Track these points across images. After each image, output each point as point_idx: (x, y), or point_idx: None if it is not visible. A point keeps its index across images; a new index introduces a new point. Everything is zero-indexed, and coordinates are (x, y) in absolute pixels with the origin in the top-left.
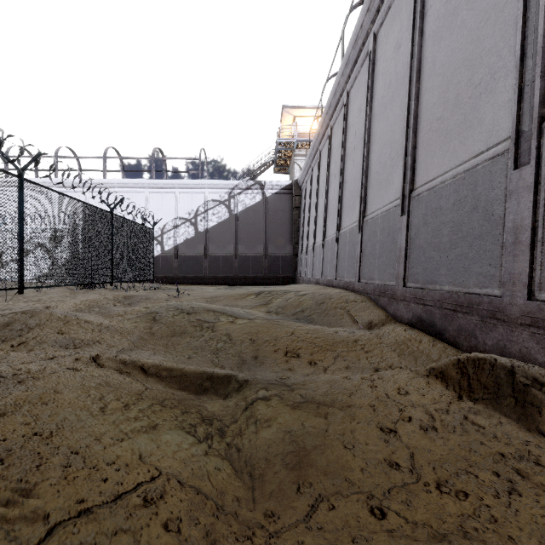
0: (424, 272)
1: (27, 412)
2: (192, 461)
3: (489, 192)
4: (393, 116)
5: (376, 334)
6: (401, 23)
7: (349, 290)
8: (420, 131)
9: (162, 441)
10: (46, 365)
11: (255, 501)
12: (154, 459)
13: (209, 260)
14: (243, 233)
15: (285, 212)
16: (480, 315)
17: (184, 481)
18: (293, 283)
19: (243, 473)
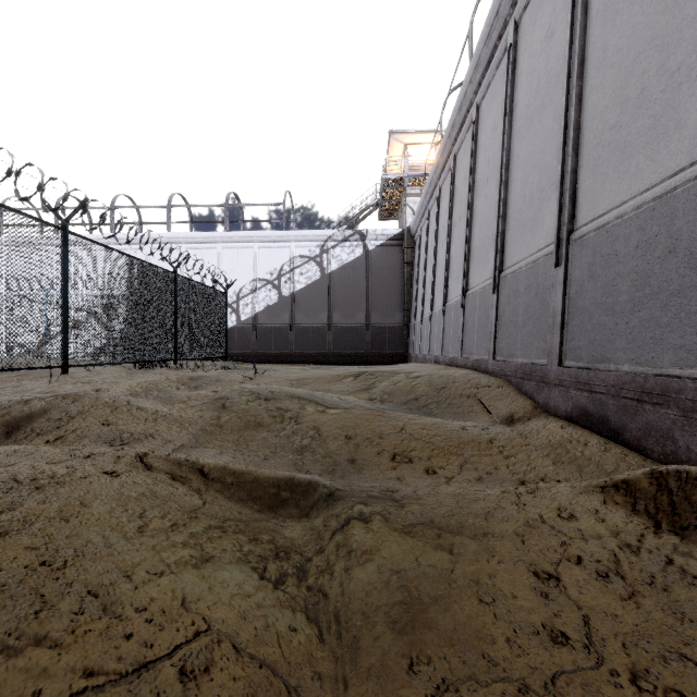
0: (590, 345)
1: (38, 532)
2: (257, 612)
3: (695, 226)
4: (543, 130)
5: (520, 431)
6: (555, 1)
7: (480, 371)
8: (583, 148)
9: (216, 579)
10: (78, 466)
11: (346, 682)
12: (202, 607)
13: (296, 332)
14: (338, 298)
15: (393, 269)
16: (682, 408)
17: (242, 645)
18: (403, 361)
19: (330, 632)
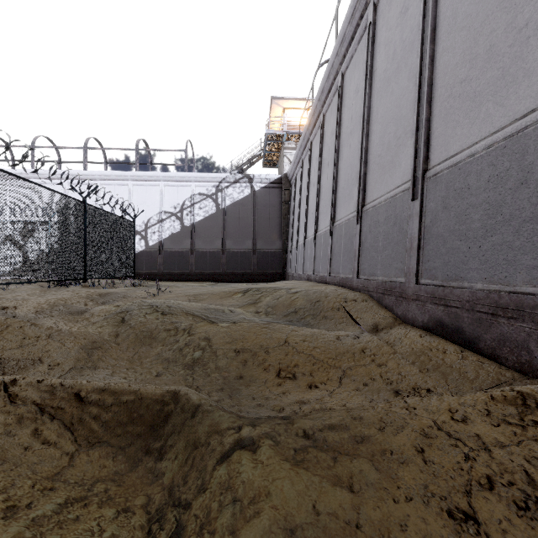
0: (445, 266)
1: None
2: None
3: None
4: (399, 89)
5: (385, 340)
6: None
7: (346, 287)
8: (436, 100)
9: None
10: None
11: None
12: None
13: (196, 255)
14: (230, 228)
15: (274, 206)
16: (537, 322)
17: None
18: (282, 279)
19: None
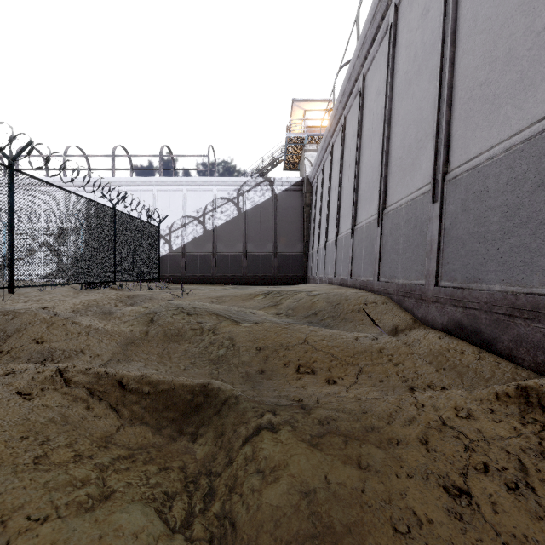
0: (464, 268)
1: None
2: None
3: None
4: (420, 91)
5: (404, 341)
6: None
7: (366, 290)
8: (456, 103)
9: (111, 521)
10: None
11: None
12: None
13: (218, 259)
14: (252, 232)
15: (295, 209)
16: None
17: None
18: (303, 282)
19: None
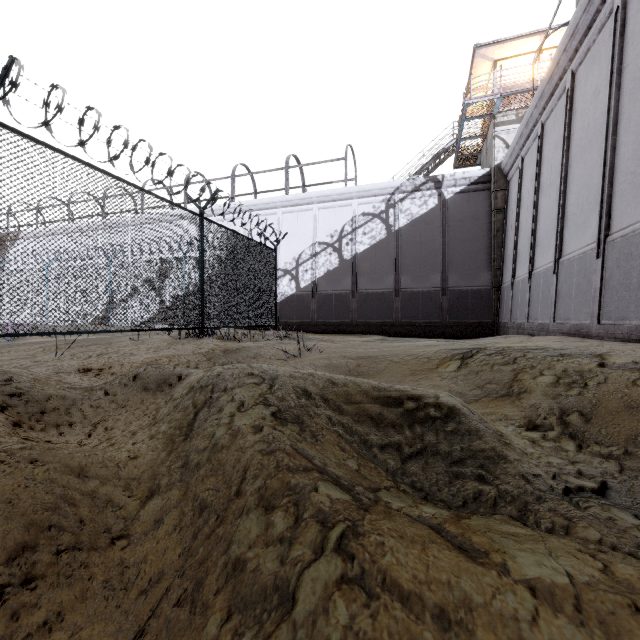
0: None
1: None
2: None
3: None
4: None
5: None
6: None
7: None
8: None
9: None
10: None
11: None
12: None
13: (359, 299)
14: (407, 258)
15: (477, 220)
16: None
17: None
18: (492, 333)
19: None
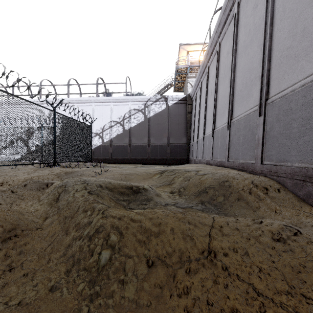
0: None
1: None
2: None
3: None
4: None
5: None
6: None
7: (247, 171)
8: None
9: None
10: None
11: None
12: None
13: (132, 148)
14: (153, 130)
15: (181, 116)
16: None
17: None
18: (186, 163)
19: None
